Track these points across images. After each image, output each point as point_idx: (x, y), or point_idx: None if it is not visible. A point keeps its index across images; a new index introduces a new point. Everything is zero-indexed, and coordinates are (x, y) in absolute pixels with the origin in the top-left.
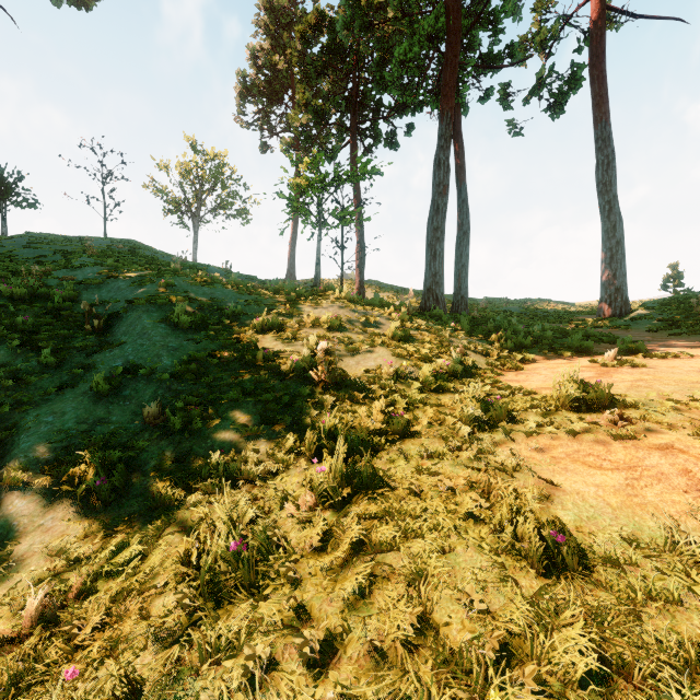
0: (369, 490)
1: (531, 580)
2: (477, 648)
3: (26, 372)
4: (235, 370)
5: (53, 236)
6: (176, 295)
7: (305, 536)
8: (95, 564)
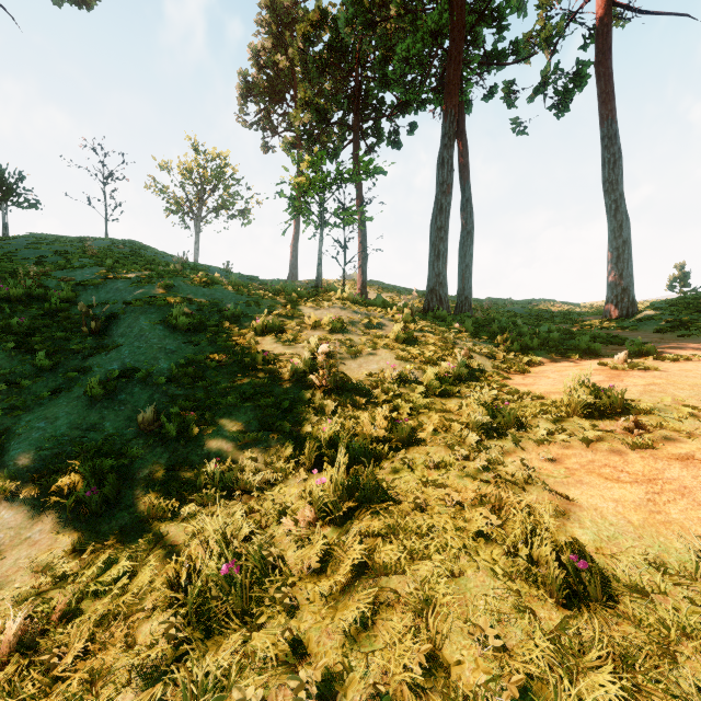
0: (371, 504)
1: (549, 610)
2: (493, 693)
3: (20, 375)
4: (234, 373)
5: (54, 237)
6: (175, 296)
7: (303, 555)
8: (82, 582)
